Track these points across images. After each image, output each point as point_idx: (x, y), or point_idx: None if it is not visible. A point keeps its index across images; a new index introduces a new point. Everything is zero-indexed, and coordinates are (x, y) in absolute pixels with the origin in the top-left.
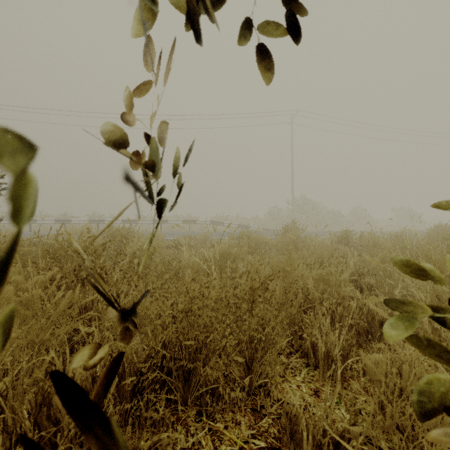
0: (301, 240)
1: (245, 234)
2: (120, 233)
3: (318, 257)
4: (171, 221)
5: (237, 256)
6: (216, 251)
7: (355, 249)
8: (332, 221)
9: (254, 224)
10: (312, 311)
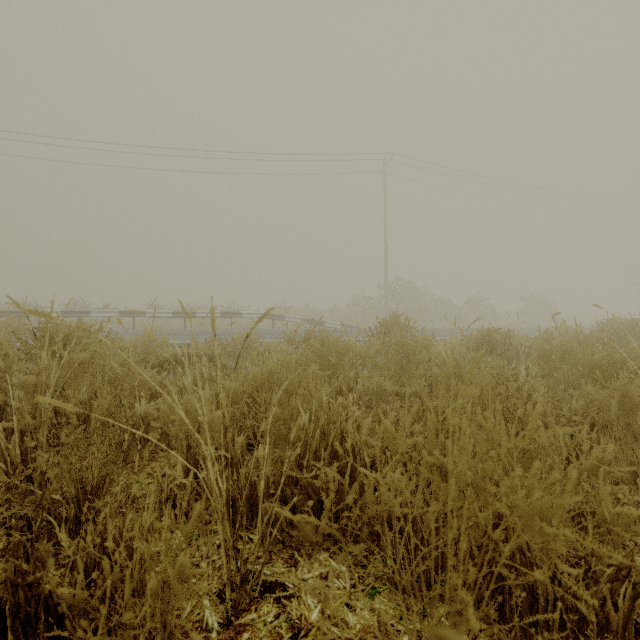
0: (420, 346)
1: (312, 341)
2: (50, 336)
3: (484, 393)
4: (201, 313)
5: (294, 393)
6: (220, 397)
7: (523, 365)
8: (441, 314)
9: (330, 319)
10: (524, 590)
